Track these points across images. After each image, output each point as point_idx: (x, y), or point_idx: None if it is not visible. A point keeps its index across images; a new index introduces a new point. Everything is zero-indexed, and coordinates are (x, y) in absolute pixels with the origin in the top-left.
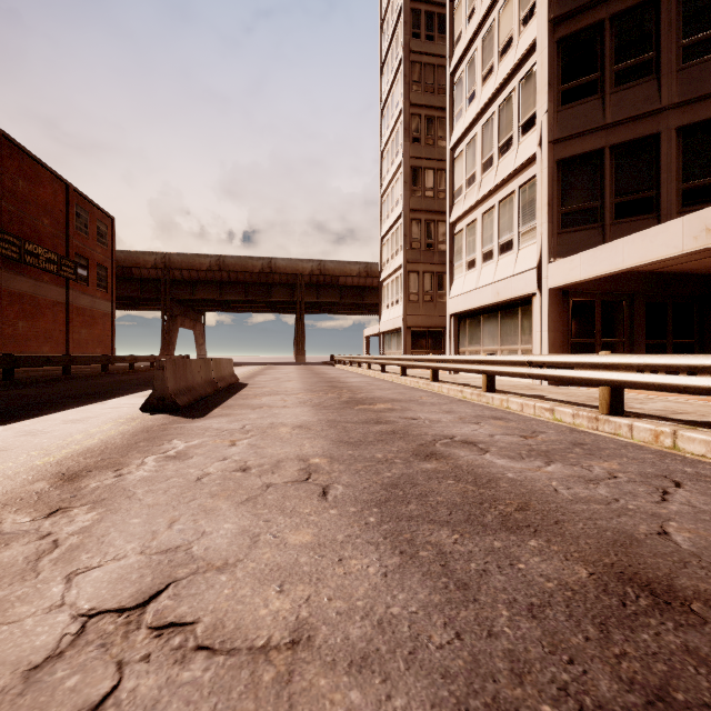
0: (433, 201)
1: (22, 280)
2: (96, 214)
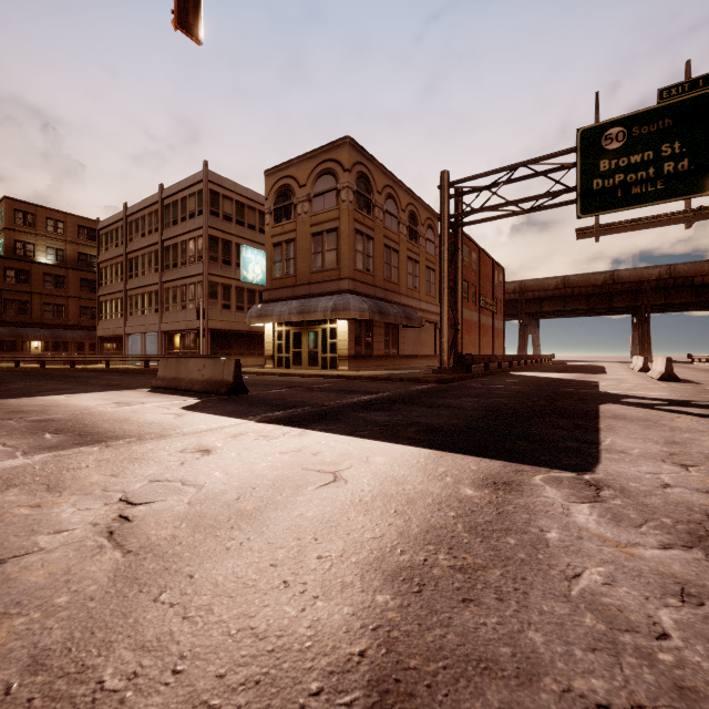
0: None
1: (483, 317)
2: (499, 271)
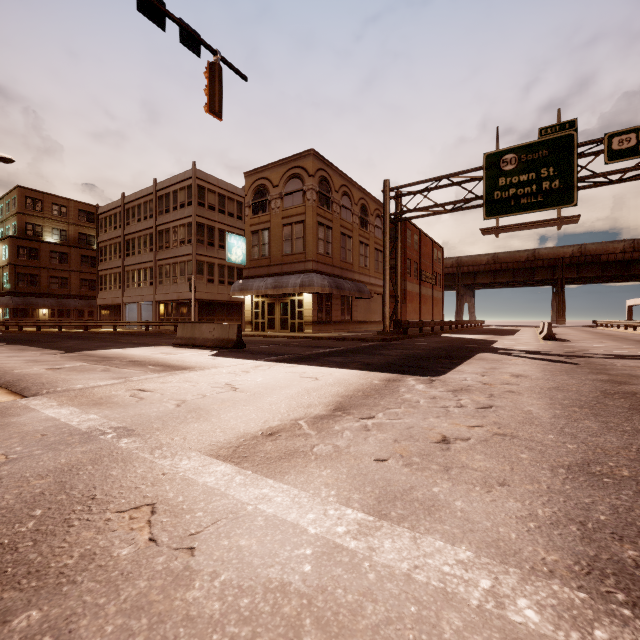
0: None
1: (424, 289)
2: (438, 249)
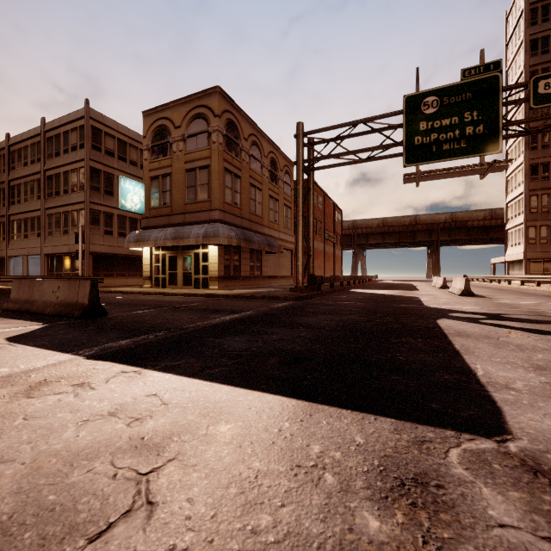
0: (548, 182)
1: (327, 247)
2: (338, 212)
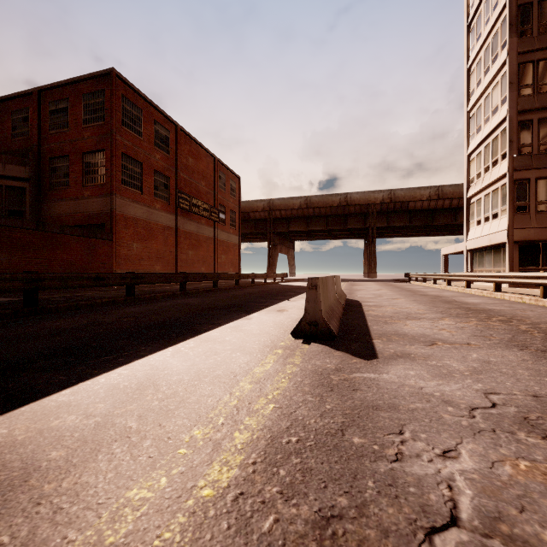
0: None
1: (191, 223)
2: (229, 176)
